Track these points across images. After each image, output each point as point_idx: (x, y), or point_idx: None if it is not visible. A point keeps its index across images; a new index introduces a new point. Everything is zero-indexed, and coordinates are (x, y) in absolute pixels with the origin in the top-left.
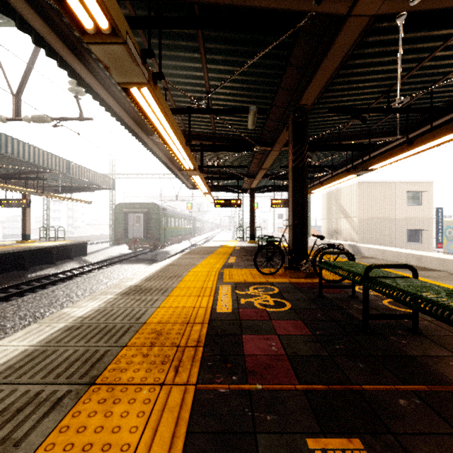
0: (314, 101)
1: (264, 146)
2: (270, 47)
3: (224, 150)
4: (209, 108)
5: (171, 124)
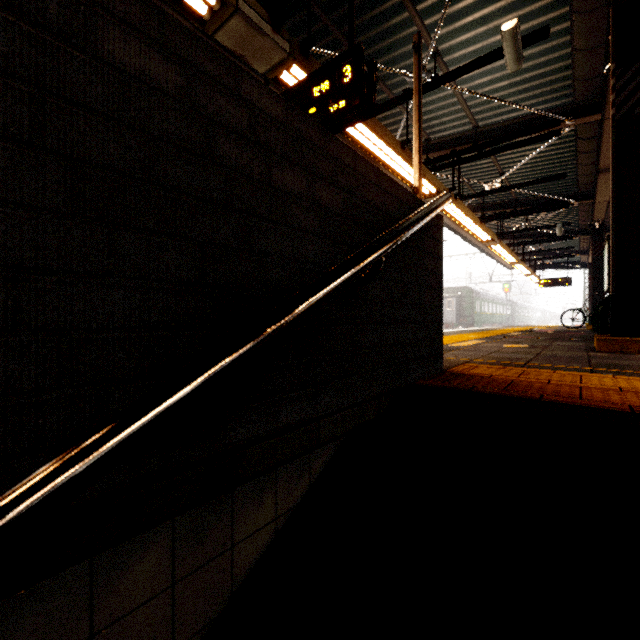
0: (605, 217)
1: (583, 234)
2: (559, 211)
3: (543, 242)
4: (527, 229)
5: (505, 250)
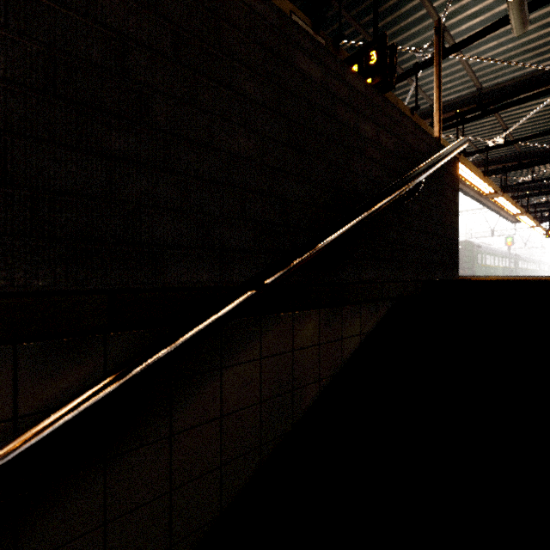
0: None
1: None
2: None
3: None
4: (533, 181)
5: (508, 201)
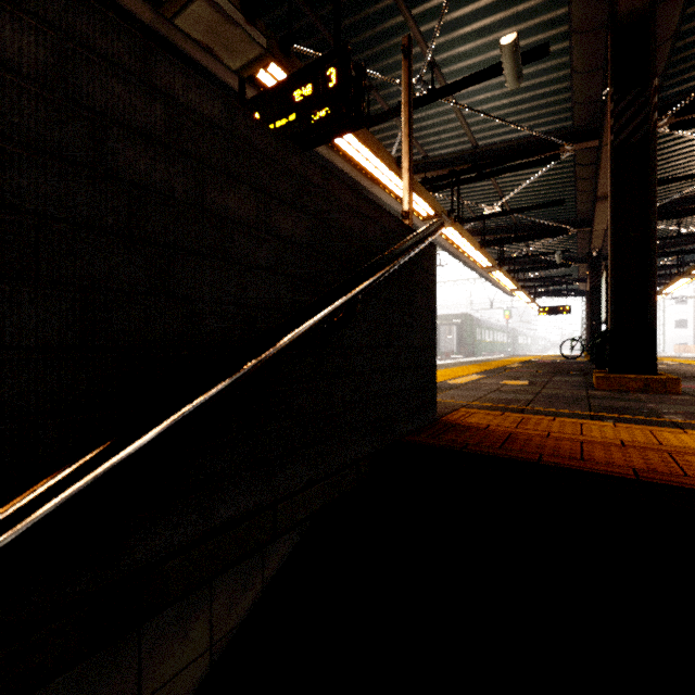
0: (602, 246)
1: (581, 262)
2: (558, 238)
3: (543, 269)
4: (527, 255)
5: (505, 277)
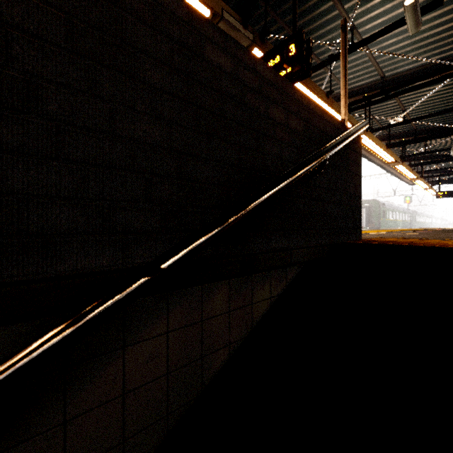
0: None
1: None
2: None
3: (440, 162)
4: (426, 152)
5: (406, 169)
